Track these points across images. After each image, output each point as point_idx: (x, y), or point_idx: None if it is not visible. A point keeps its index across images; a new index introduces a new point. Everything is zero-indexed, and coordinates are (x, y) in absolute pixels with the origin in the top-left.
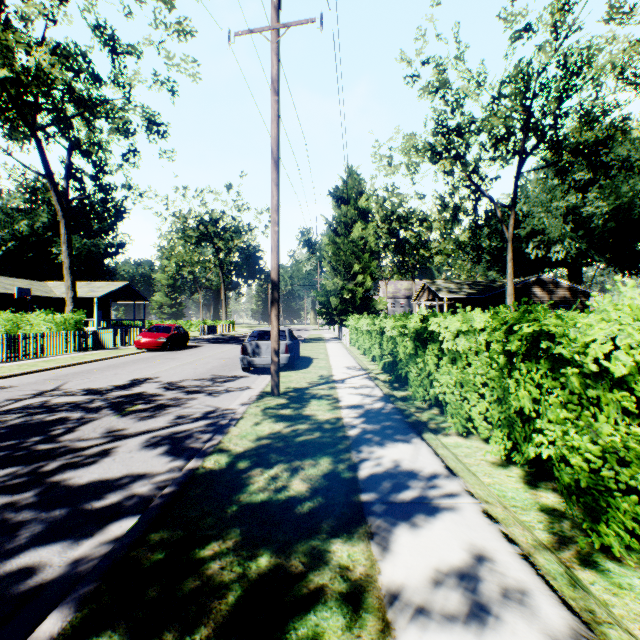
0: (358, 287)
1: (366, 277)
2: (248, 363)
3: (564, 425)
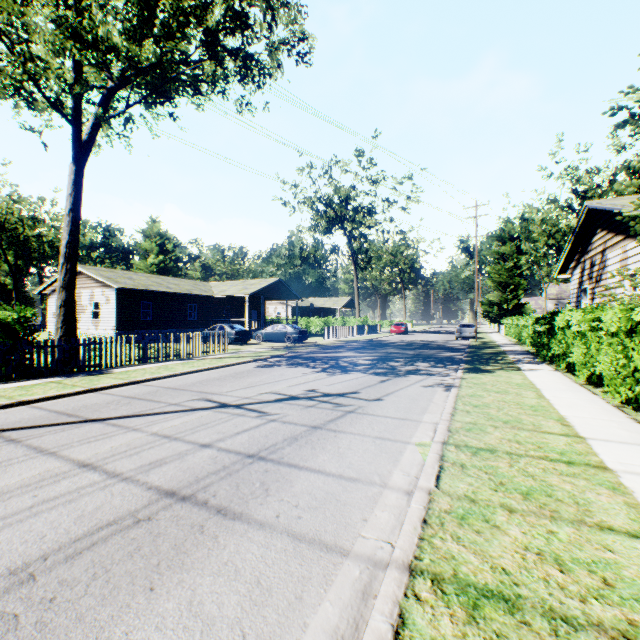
0: (512, 298)
1: (518, 292)
2: (459, 336)
3: None
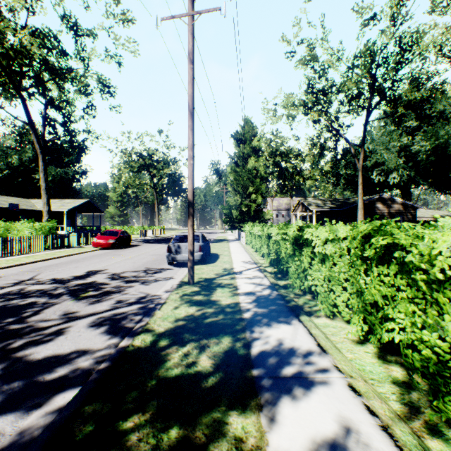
0: (252, 203)
1: (258, 196)
2: (172, 259)
3: (412, 317)
